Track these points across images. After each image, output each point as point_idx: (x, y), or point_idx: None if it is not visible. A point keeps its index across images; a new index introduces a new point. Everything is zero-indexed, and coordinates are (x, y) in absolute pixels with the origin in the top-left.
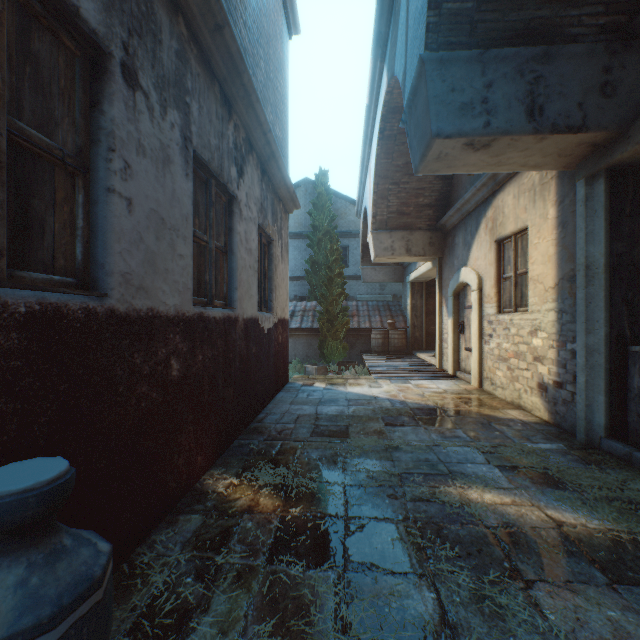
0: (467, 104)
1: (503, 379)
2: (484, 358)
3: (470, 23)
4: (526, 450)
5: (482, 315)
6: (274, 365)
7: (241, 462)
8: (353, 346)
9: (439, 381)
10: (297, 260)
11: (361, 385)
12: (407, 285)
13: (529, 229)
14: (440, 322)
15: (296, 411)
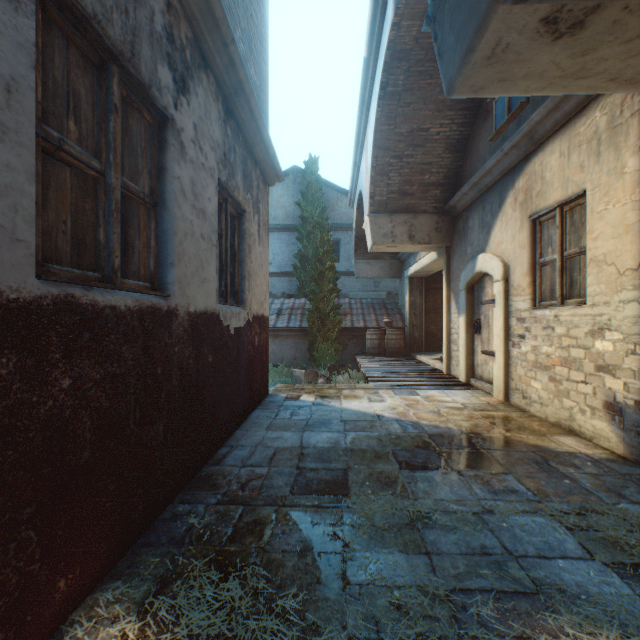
0: None
1: (543, 392)
2: (512, 364)
3: None
4: (635, 522)
5: (509, 311)
6: (247, 376)
7: (162, 564)
8: (346, 347)
9: (452, 391)
10: (285, 255)
11: (359, 398)
12: (405, 280)
13: (589, 193)
14: (448, 320)
15: (273, 442)
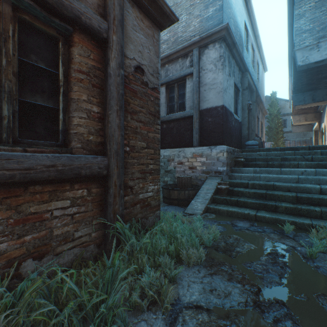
0: (300, 101)
1: None
2: None
3: (300, 90)
4: None
5: (325, 135)
6: None
7: None
8: None
9: None
10: None
11: None
12: (312, 132)
13: None
14: (319, 141)
15: None
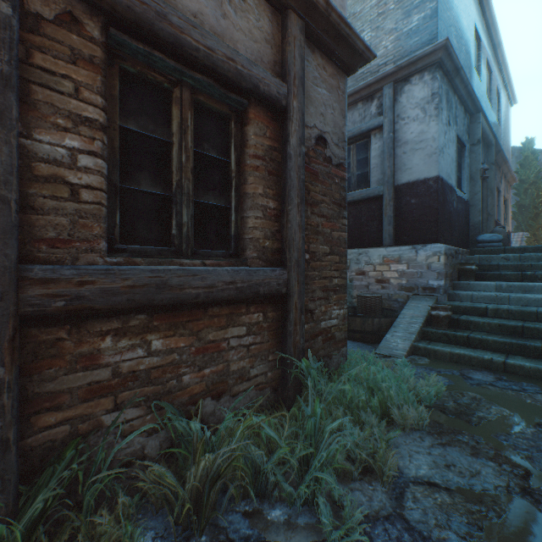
0: None
1: None
2: None
3: None
4: None
5: None
6: None
7: None
8: None
9: None
10: None
11: None
12: None
13: None
14: None
15: None
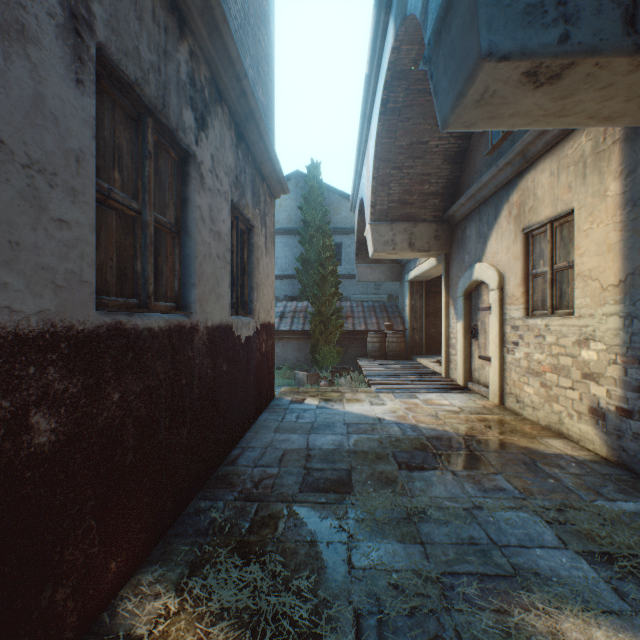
0: (535, 6)
1: (535, 397)
2: (506, 370)
3: None
4: (608, 517)
5: (503, 319)
6: (255, 381)
7: (191, 551)
8: (347, 350)
9: (450, 395)
10: (287, 258)
11: (361, 401)
12: (406, 284)
13: (576, 212)
14: (446, 325)
15: (281, 444)
